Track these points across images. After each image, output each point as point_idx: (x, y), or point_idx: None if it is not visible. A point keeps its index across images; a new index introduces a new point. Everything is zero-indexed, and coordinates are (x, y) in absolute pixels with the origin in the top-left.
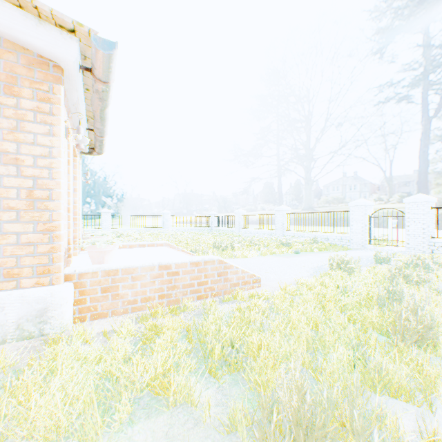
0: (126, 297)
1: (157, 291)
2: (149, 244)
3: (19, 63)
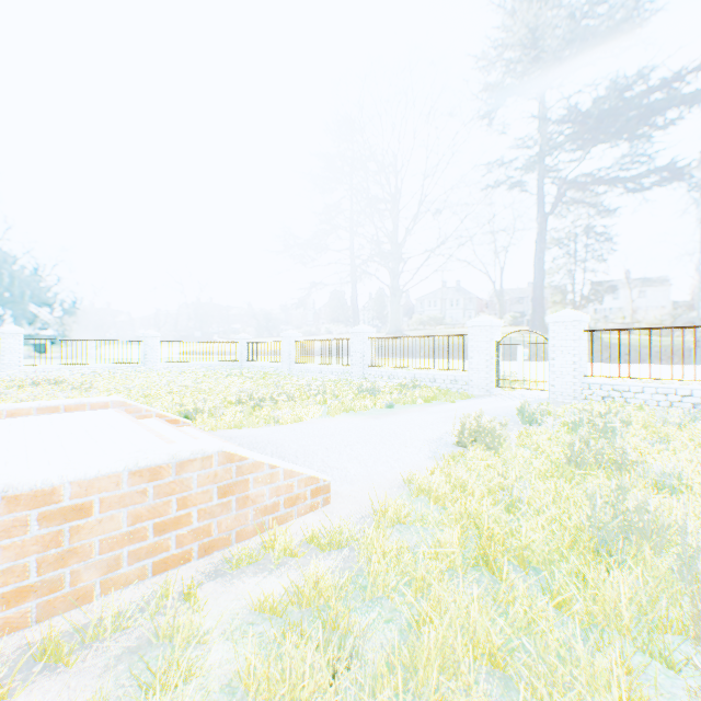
0: None
1: None
2: (69, 404)
3: None
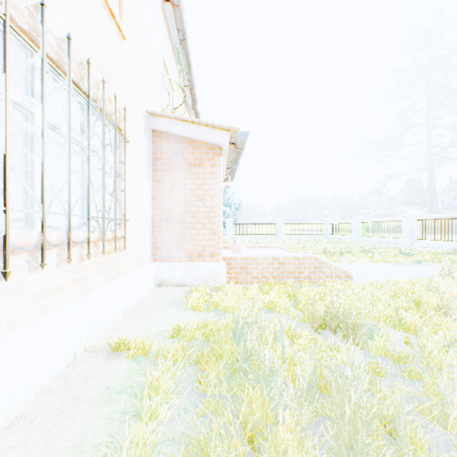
0: (252, 274)
1: (271, 273)
2: (265, 246)
3: (204, 151)
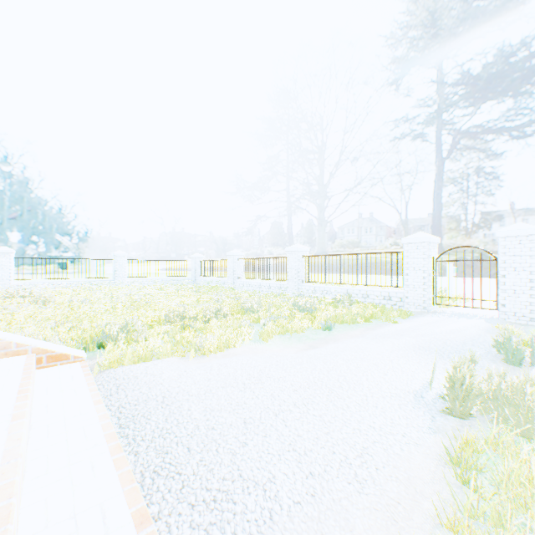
0: None
1: None
2: None
3: None
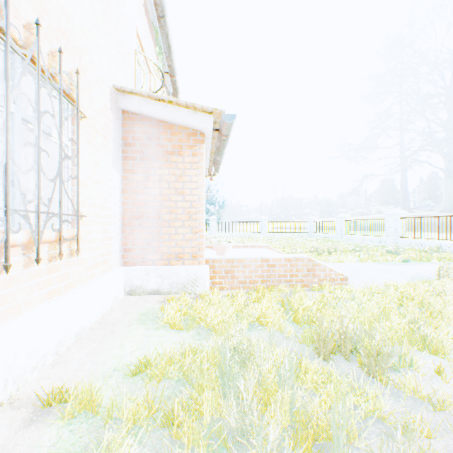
0: (239, 278)
1: (260, 277)
2: (251, 245)
3: (183, 137)
